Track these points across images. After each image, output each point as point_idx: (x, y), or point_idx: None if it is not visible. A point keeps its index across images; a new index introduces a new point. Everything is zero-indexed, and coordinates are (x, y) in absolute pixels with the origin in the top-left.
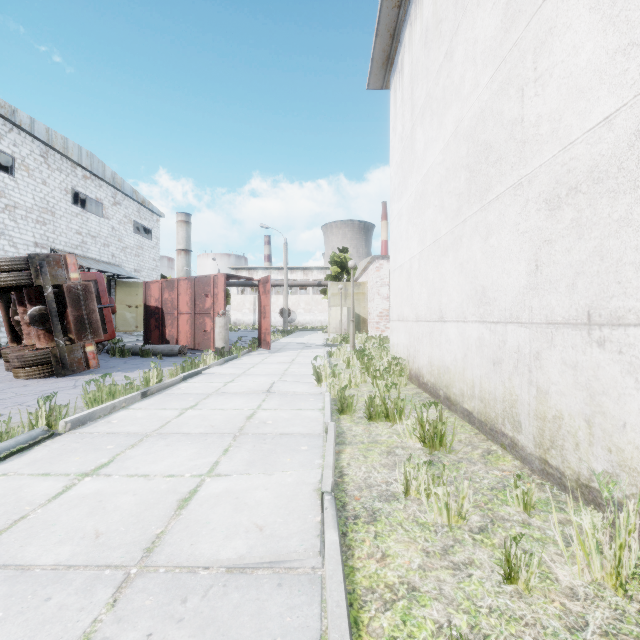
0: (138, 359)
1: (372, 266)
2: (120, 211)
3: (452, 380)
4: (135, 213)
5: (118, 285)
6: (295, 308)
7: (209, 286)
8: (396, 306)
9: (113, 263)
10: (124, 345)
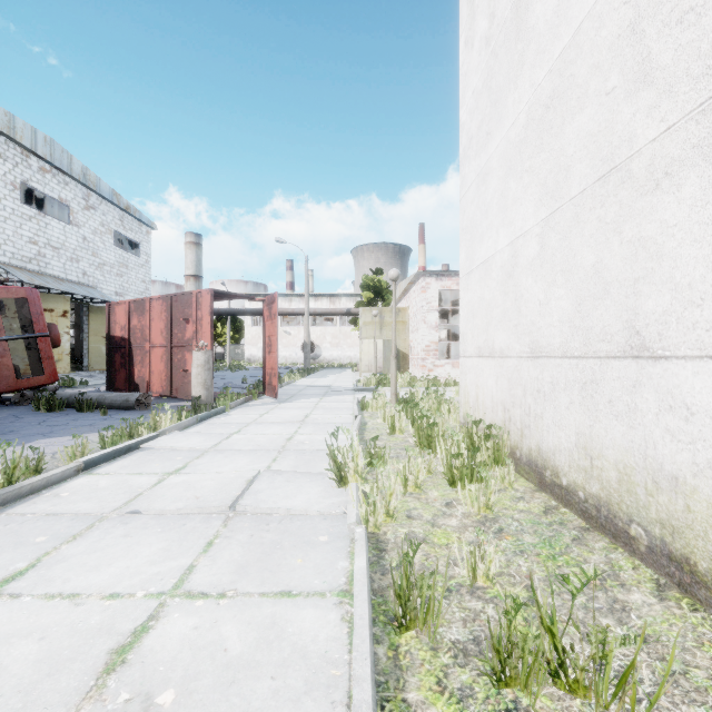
0: (71, 415)
1: (415, 286)
2: (95, 218)
3: (703, 519)
4: (116, 221)
5: (92, 311)
6: (320, 342)
7: (190, 307)
8: (474, 332)
9: (85, 283)
10: (53, 393)
